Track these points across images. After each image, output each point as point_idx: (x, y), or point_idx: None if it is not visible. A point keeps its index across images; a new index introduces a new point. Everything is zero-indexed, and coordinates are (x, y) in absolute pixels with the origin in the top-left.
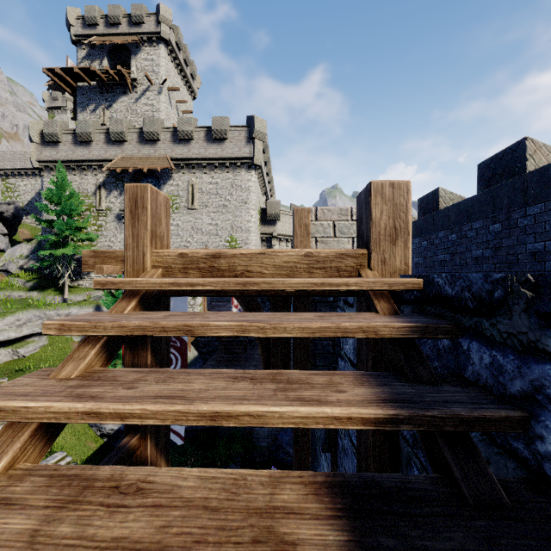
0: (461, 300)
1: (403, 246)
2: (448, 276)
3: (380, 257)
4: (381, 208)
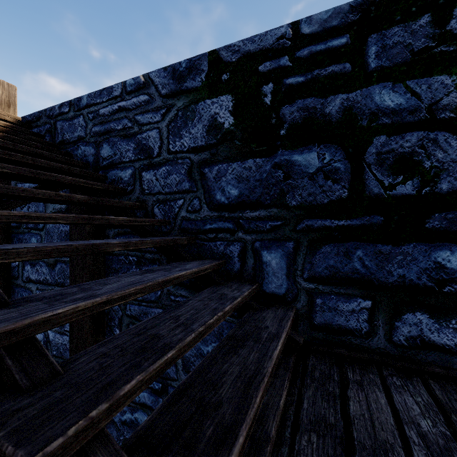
0: (33, 120)
1: (13, 110)
2: (30, 114)
3: (3, 110)
4: (3, 91)
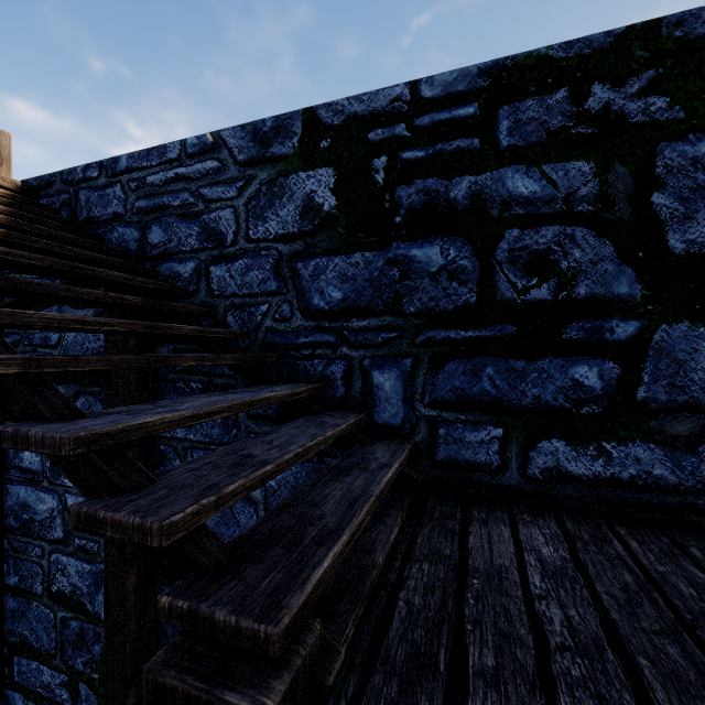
0: (41, 186)
1: (7, 170)
2: (36, 178)
3: None
4: None
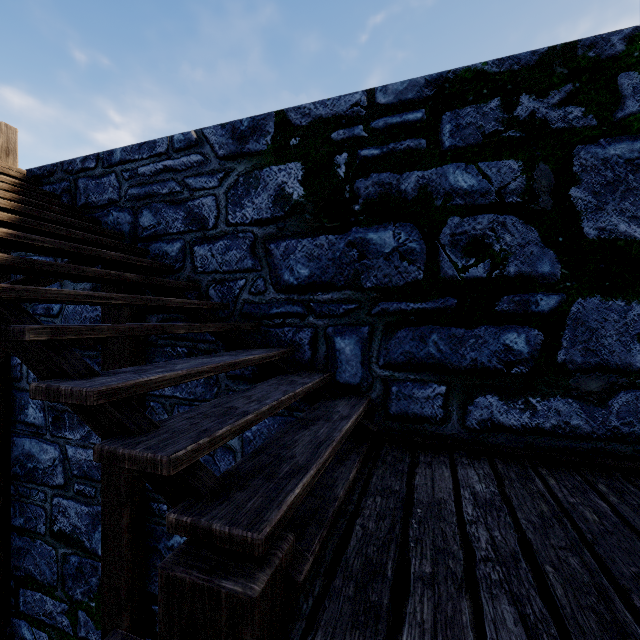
0: (44, 174)
1: (14, 160)
2: (39, 167)
3: None
4: (0, 135)
